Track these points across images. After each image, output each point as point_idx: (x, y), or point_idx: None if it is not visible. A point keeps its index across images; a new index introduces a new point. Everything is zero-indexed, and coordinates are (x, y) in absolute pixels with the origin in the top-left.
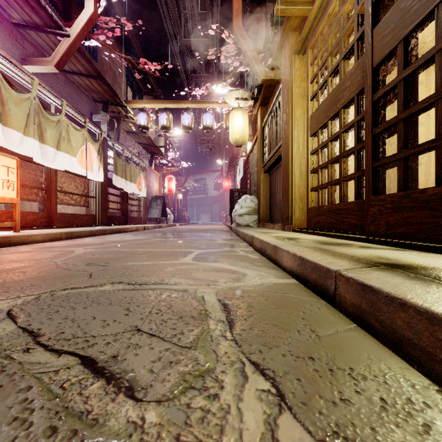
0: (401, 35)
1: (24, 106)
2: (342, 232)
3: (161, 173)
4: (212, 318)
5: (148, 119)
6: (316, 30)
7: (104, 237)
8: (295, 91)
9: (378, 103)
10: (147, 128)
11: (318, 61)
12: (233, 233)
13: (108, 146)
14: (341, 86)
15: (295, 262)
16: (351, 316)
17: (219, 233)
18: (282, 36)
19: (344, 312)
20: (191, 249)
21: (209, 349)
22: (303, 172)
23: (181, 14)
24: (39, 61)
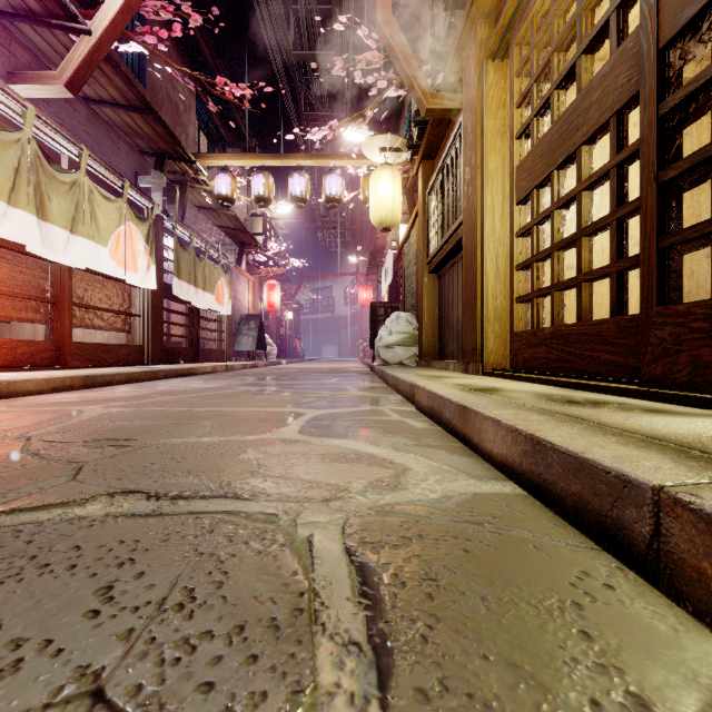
0: None
1: (9, 153)
2: (586, 377)
3: (256, 276)
4: (328, 628)
5: (233, 185)
6: (529, 9)
7: (153, 384)
8: (487, 125)
9: (669, 122)
10: (231, 201)
11: (533, 64)
12: (376, 377)
13: (166, 229)
14: (581, 103)
15: (515, 446)
16: None
17: (352, 377)
18: (464, 29)
19: (693, 609)
20: (300, 408)
21: None
22: (502, 269)
23: (290, 10)
24: (38, 76)
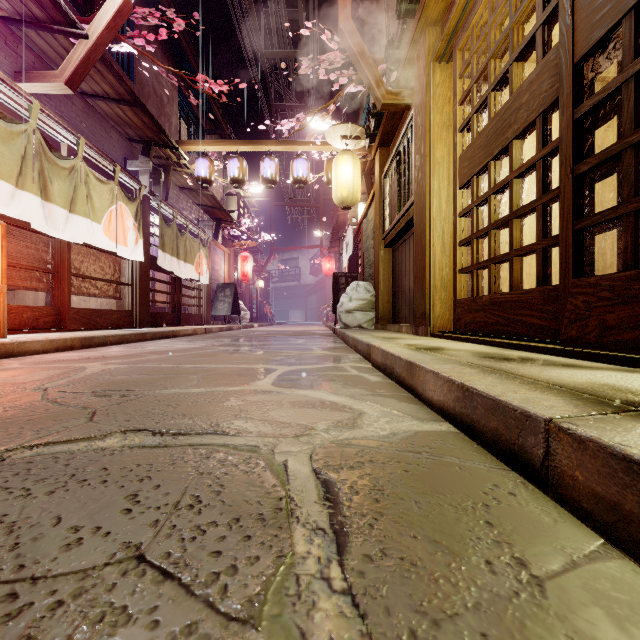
0: (630, 0)
1: (17, 143)
2: (516, 338)
3: (231, 249)
4: (301, 520)
5: (211, 169)
6: (470, 20)
7: (142, 344)
8: (434, 119)
9: (583, 124)
10: (210, 182)
11: (473, 68)
12: (337, 339)
13: (152, 208)
14: (513, 104)
15: (450, 394)
16: (590, 520)
17: (317, 339)
18: (415, 35)
19: (570, 507)
20: (273, 365)
21: (291, 625)
22: (447, 244)
23: (261, 12)
24: (42, 75)
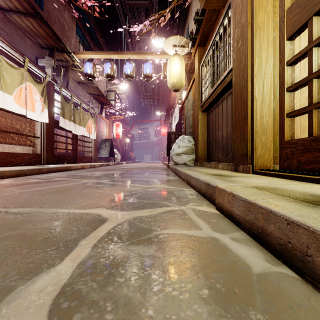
0: None
1: None
2: None
3: (110, 120)
4: None
5: (94, 68)
6: None
7: (33, 177)
8: None
9: None
10: (93, 77)
11: None
12: (171, 172)
13: (56, 91)
14: None
15: None
16: None
17: (157, 172)
18: None
19: None
20: (107, 209)
21: None
22: (267, 95)
23: None
24: None
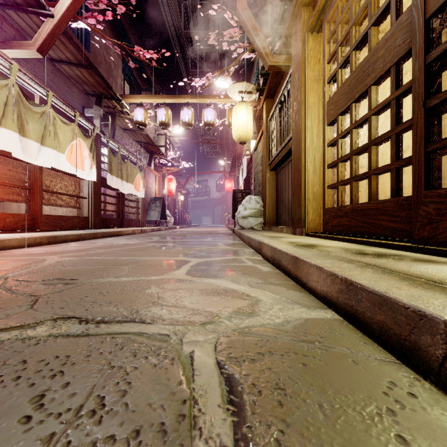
0: None
1: (0, 93)
2: (375, 237)
3: (160, 173)
4: (203, 433)
5: (145, 115)
6: None
7: (93, 241)
8: (308, 74)
9: (433, 67)
10: (144, 125)
11: (338, 34)
12: (236, 237)
13: (103, 143)
14: (371, 58)
15: (333, 286)
16: None
17: (221, 237)
18: (293, 13)
19: None
20: (187, 258)
21: None
22: (317, 167)
23: (181, 4)
24: (20, 44)
